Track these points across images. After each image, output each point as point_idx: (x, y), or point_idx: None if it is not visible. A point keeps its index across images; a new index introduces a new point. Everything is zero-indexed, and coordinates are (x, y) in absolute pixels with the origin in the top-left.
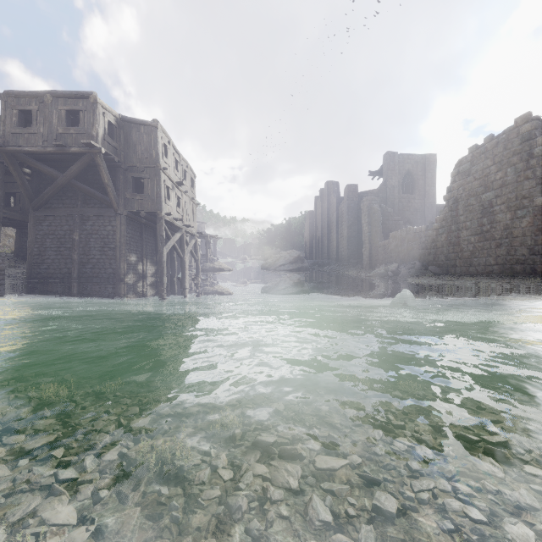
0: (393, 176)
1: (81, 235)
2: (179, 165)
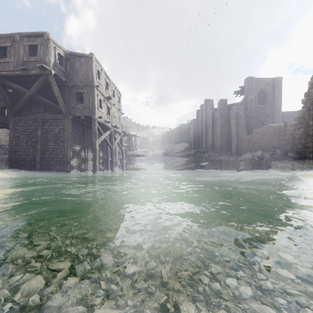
0: (251, 93)
1: (42, 132)
2: (109, 86)
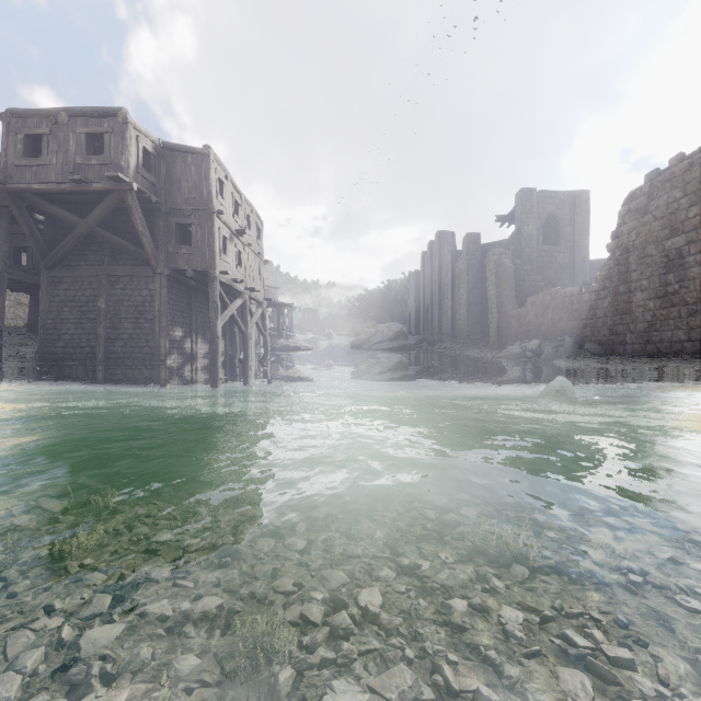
0: (530, 221)
1: (109, 302)
2: (240, 208)
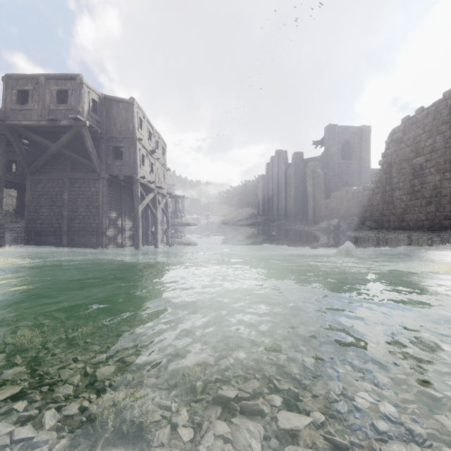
0: (333, 145)
1: (70, 196)
2: (152, 136)
